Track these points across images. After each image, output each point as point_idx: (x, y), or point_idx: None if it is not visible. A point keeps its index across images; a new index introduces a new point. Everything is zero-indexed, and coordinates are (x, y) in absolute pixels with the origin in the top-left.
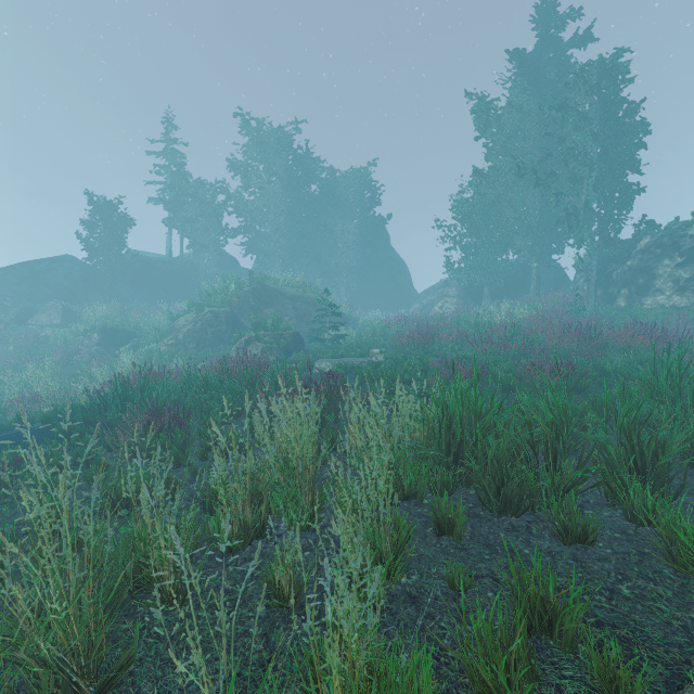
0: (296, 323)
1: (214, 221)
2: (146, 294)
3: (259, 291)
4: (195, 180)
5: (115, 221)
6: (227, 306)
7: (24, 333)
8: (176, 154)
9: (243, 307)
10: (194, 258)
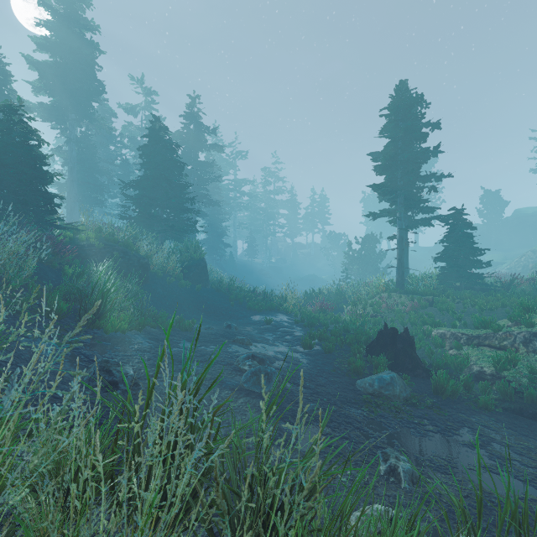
0: None
1: None
2: (520, 237)
3: None
4: None
5: (497, 202)
6: None
7: None
8: None
9: None
10: None
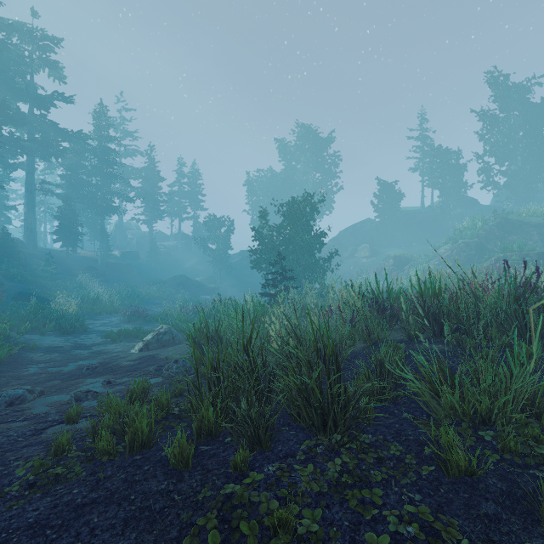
0: (541, 246)
1: (457, 176)
2: (409, 234)
3: (503, 224)
4: (443, 151)
5: (393, 194)
6: (475, 237)
7: (354, 261)
8: (427, 137)
9: (488, 237)
10: (442, 206)
